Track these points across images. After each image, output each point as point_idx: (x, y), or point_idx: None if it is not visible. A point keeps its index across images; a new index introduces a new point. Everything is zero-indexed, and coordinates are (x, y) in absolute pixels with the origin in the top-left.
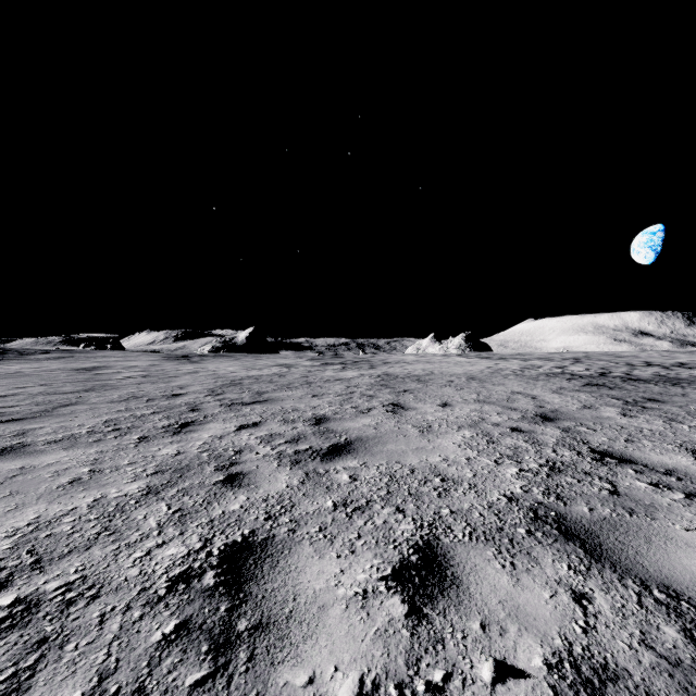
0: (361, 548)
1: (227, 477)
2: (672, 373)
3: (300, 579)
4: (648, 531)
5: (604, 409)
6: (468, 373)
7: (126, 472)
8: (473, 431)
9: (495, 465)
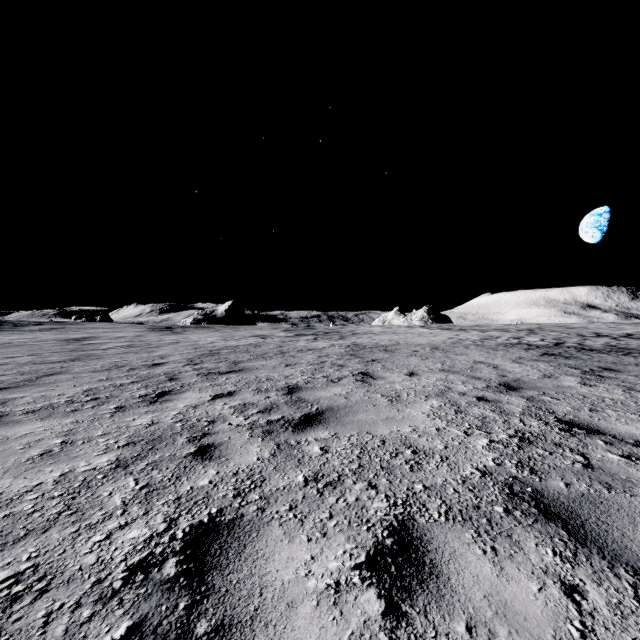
0: (333, 530)
1: (199, 449)
2: (622, 343)
3: (268, 567)
4: (630, 509)
5: (563, 378)
6: (431, 343)
7: (98, 444)
8: (441, 400)
9: (465, 436)
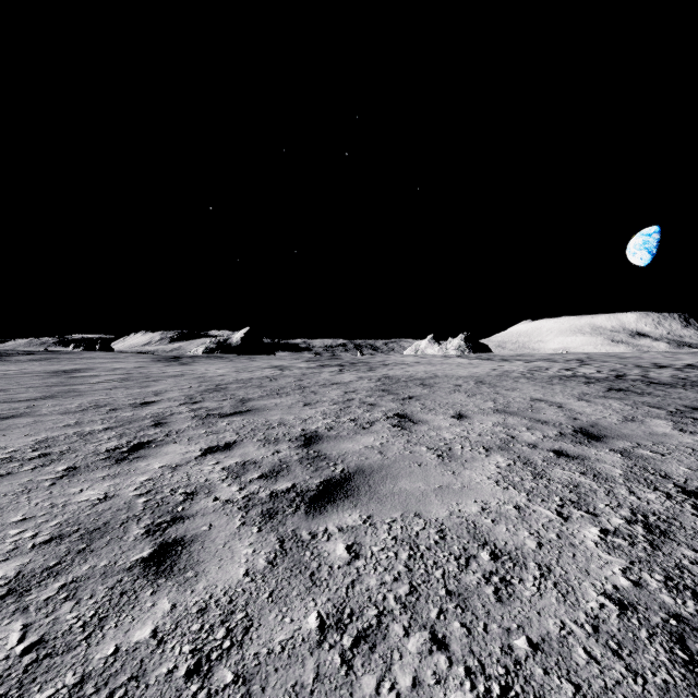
0: None
1: (156, 552)
2: (692, 376)
3: None
4: None
5: (651, 422)
6: (474, 376)
7: (4, 539)
8: (507, 456)
9: (562, 522)
